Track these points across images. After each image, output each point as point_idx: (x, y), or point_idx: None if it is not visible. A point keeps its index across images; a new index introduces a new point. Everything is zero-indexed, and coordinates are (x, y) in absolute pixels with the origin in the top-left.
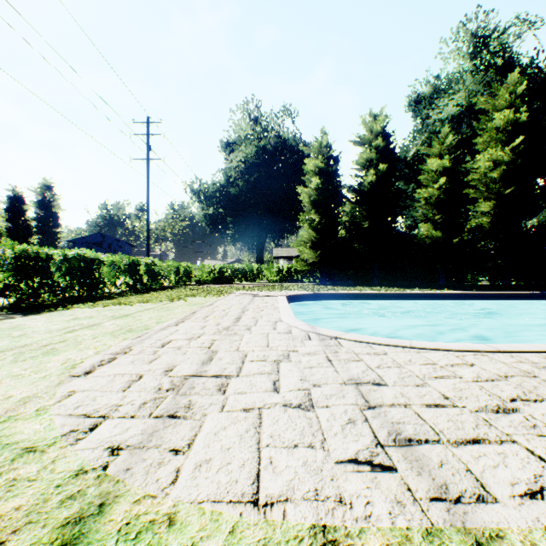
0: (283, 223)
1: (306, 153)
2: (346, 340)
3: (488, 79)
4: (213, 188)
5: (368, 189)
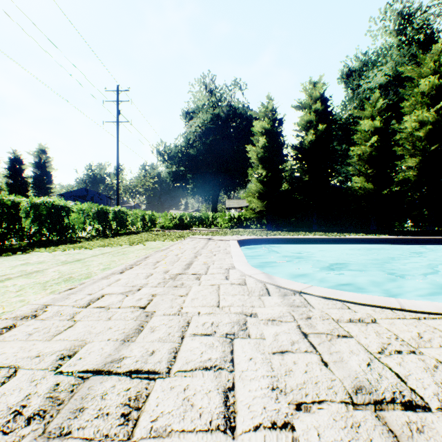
0: (234, 178)
1: (253, 119)
2: (314, 296)
3: (413, 51)
4: (176, 150)
5: (308, 147)
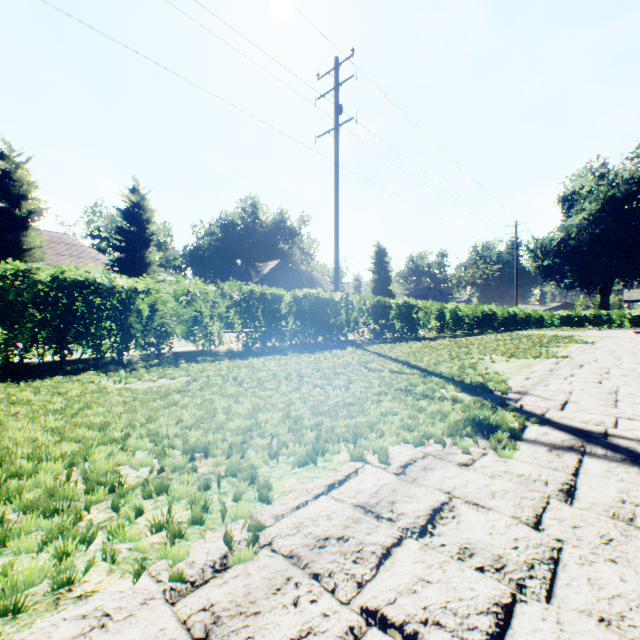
0: (637, 266)
1: None
2: None
3: None
4: (549, 244)
5: None
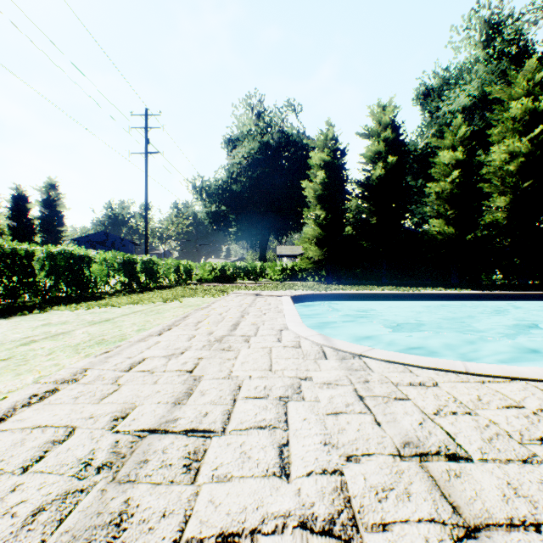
0: (287, 220)
1: (310, 148)
2: (374, 360)
3: (503, 68)
4: (216, 185)
5: (376, 184)
